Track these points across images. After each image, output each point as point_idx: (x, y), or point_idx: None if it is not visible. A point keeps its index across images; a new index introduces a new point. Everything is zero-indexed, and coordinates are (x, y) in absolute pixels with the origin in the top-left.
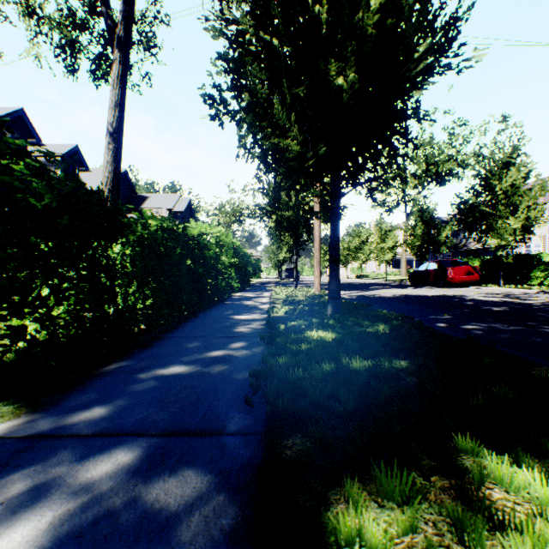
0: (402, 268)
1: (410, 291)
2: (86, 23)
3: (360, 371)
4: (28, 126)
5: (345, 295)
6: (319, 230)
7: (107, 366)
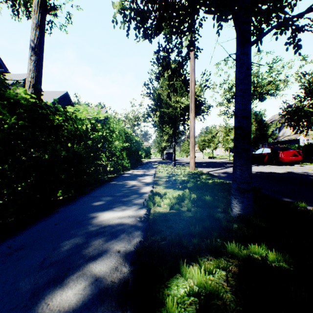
0: None
1: (257, 168)
2: None
3: None
4: None
5: (212, 172)
6: (194, 120)
7: None
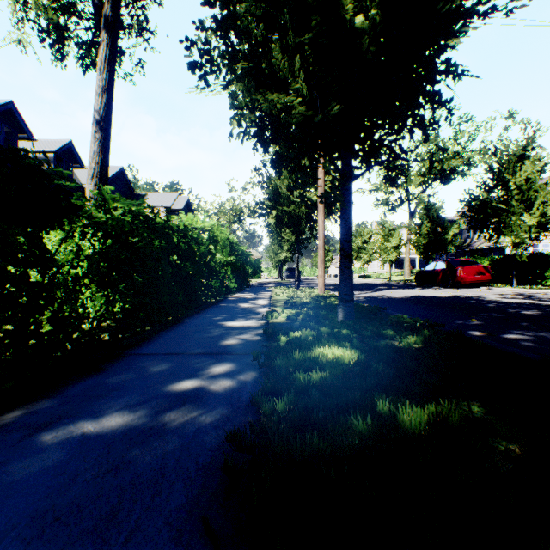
0: (406, 269)
1: (419, 291)
2: (72, 4)
3: (421, 437)
4: (18, 120)
5: None
6: (323, 225)
7: (5, 413)
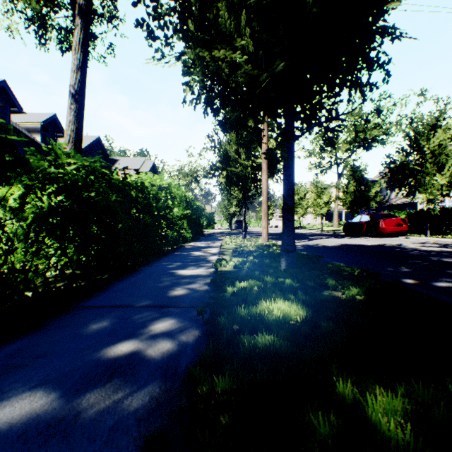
0: (335, 221)
1: (348, 240)
2: None
3: None
4: (10, 96)
5: None
6: (266, 184)
7: None
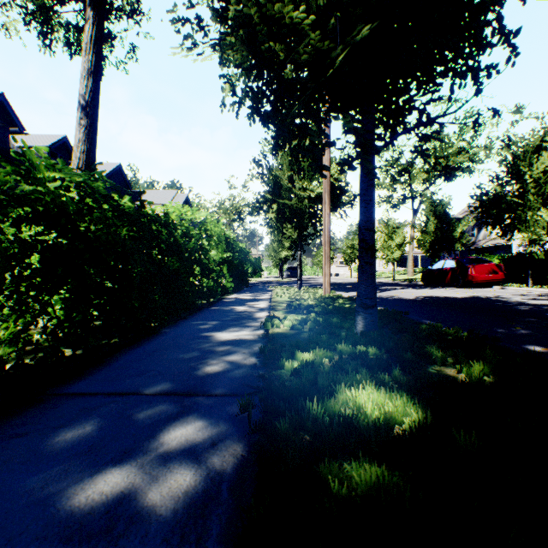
0: (409, 267)
1: (430, 291)
2: None
3: None
4: (10, 113)
5: None
6: (329, 219)
7: None
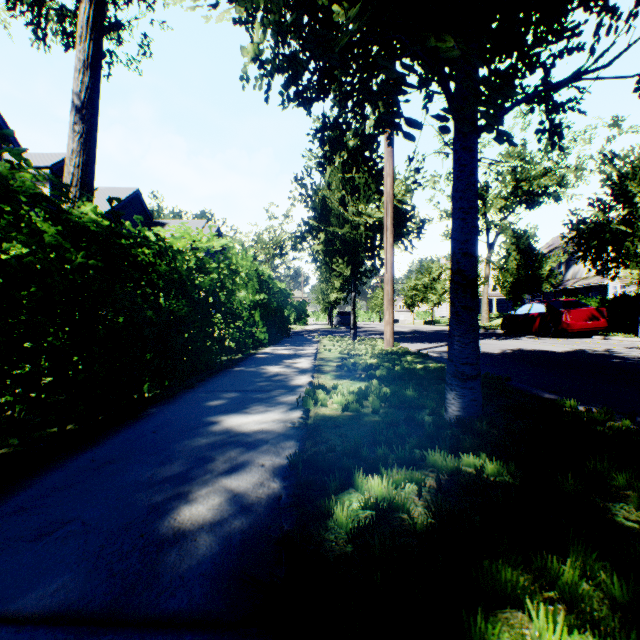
0: (483, 312)
1: (517, 343)
2: None
3: None
4: (1, 126)
5: (428, 351)
6: (391, 250)
7: None
